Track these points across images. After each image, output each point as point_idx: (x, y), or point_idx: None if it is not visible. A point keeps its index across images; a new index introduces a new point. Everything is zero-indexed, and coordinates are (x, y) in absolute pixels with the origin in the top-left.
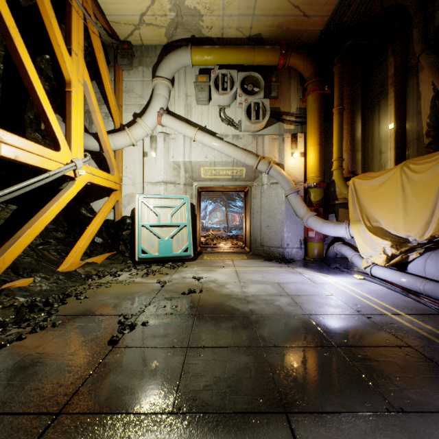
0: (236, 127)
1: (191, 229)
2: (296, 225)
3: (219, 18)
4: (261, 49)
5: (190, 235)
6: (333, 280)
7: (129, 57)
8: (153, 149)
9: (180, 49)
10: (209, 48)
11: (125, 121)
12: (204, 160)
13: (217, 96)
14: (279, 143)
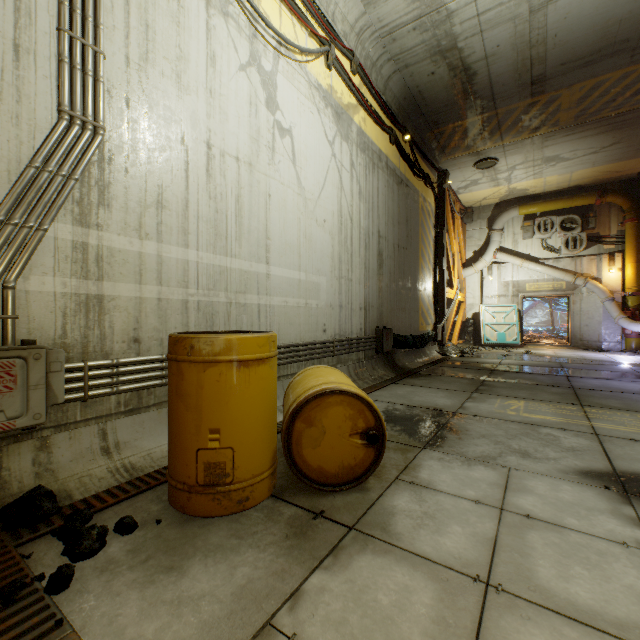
0: (556, 253)
1: (518, 327)
2: (613, 324)
3: (541, 187)
4: (578, 197)
5: (518, 330)
6: (624, 356)
7: (472, 217)
8: (489, 275)
9: (510, 209)
10: (533, 204)
11: (467, 256)
12: (528, 279)
13: (539, 235)
14: (596, 262)
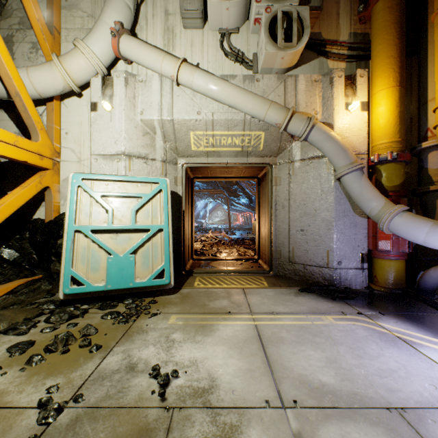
0: (248, 65)
1: (170, 236)
2: (354, 228)
3: None
4: None
5: (168, 247)
6: None
7: None
8: (106, 98)
9: None
10: None
11: None
12: (195, 118)
13: (217, 2)
14: (323, 88)
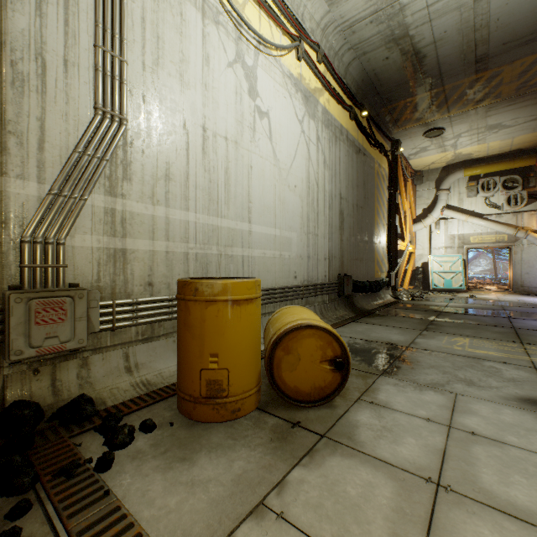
0: (498, 209)
1: (463, 274)
2: None
3: (484, 152)
4: (519, 160)
5: (463, 278)
6: None
7: (421, 179)
8: (437, 229)
9: (456, 171)
10: (477, 167)
11: (417, 213)
12: (473, 233)
13: (483, 194)
14: (536, 217)
